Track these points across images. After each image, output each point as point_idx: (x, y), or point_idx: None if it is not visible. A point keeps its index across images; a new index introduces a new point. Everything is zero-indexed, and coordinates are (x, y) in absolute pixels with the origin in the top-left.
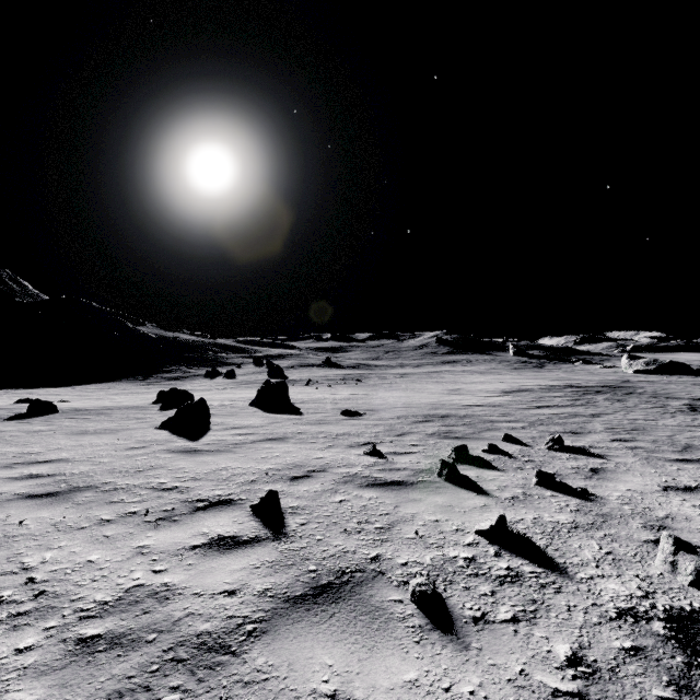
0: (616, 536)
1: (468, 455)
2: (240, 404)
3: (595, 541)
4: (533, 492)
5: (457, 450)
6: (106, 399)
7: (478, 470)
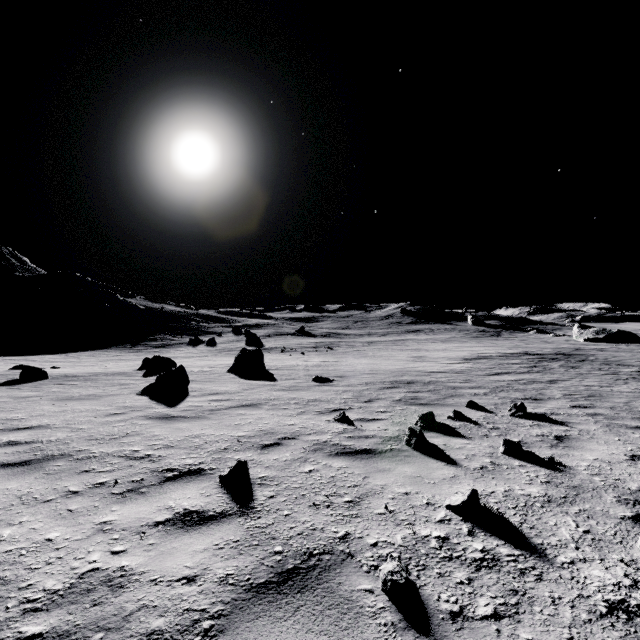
0: (591, 512)
1: (435, 422)
2: (218, 370)
3: (571, 518)
4: (501, 462)
5: (424, 417)
6: (95, 366)
7: (445, 438)
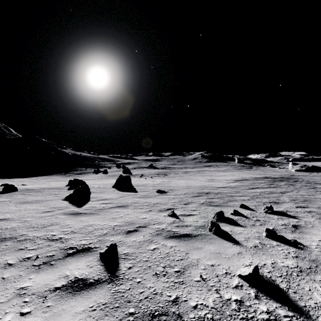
0: None
1: (224, 217)
2: (107, 186)
3: (318, 284)
4: (265, 242)
5: (218, 214)
6: (44, 184)
7: (231, 226)
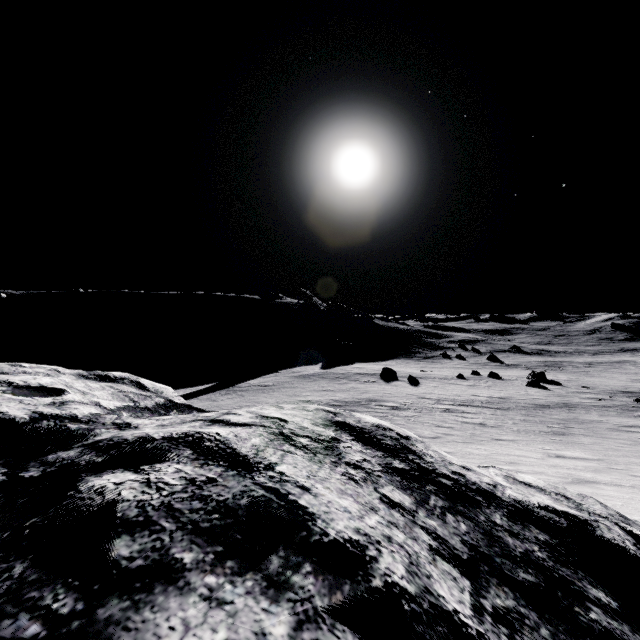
0: None
1: None
2: (521, 379)
3: None
4: None
5: (637, 398)
6: (440, 371)
7: None
